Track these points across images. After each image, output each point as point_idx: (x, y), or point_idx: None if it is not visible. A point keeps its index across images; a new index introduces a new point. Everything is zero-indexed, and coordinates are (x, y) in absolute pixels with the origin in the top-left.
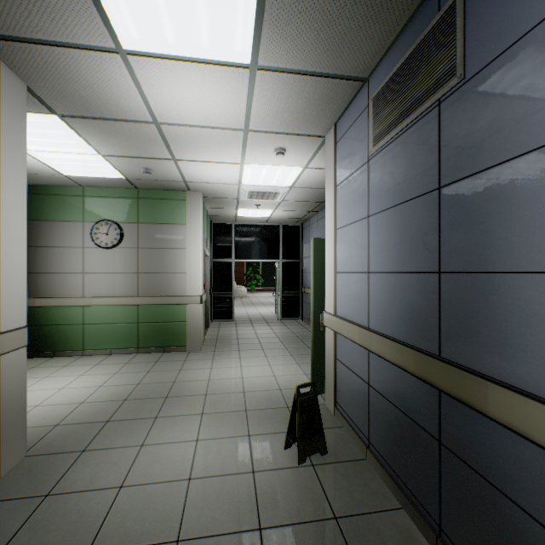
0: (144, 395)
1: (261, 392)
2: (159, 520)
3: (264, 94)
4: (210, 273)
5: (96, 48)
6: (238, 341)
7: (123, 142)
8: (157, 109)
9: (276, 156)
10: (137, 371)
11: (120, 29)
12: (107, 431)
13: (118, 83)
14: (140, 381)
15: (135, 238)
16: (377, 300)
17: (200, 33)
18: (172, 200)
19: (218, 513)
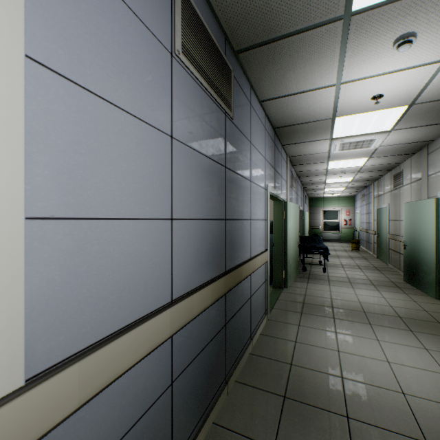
0: None
1: None
2: None
3: None
4: None
5: None
6: None
7: None
8: None
9: None
10: None
11: None
12: None
13: None
14: None
15: None
16: (186, 253)
17: None
18: None
19: None
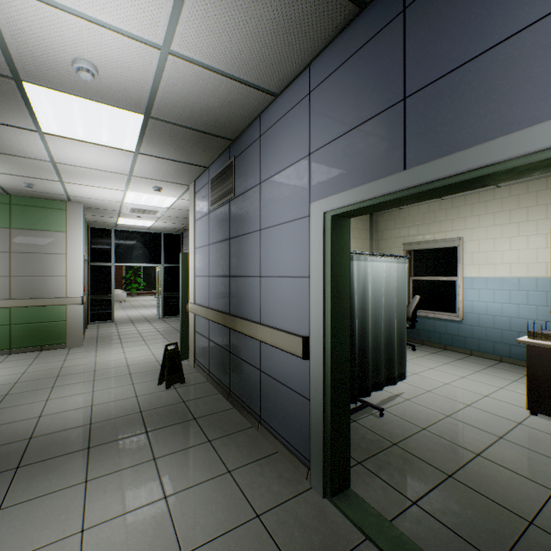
0: (35, 378)
1: (142, 364)
2: (76, 421)
3: (144, 163)
4: (88, 277)
5: (20, 127)
6: (120, 337)
7: (14, 167)
8: (58, 156)
9: (154, 191)
10: (18, 366)
11: (45, 125)
12: (10, 399)
13: (30, 141)
14: (26, 371)
15: (7, 243)
16: (212, 291)
17: (102, 137)
18: (51, 209)
19: (115, 412)
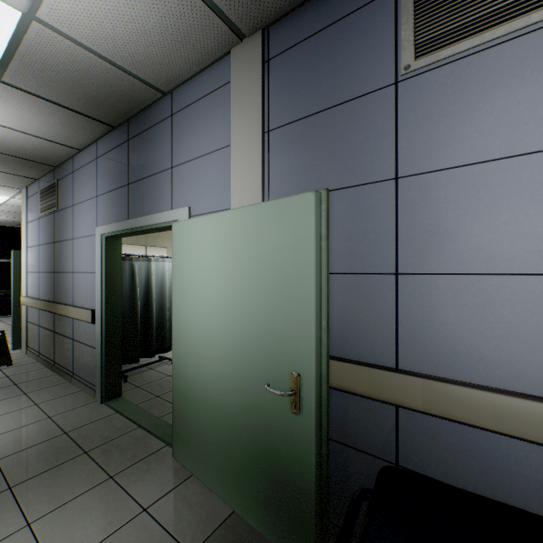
0: None
1: None
2: None
3: None
4: None
5: None
6: None
7: None
8: None
9: None
10: None
11: None
12: None
13: None
14: None
15: None
16: (42, 285)
17: None
18: None
19: None
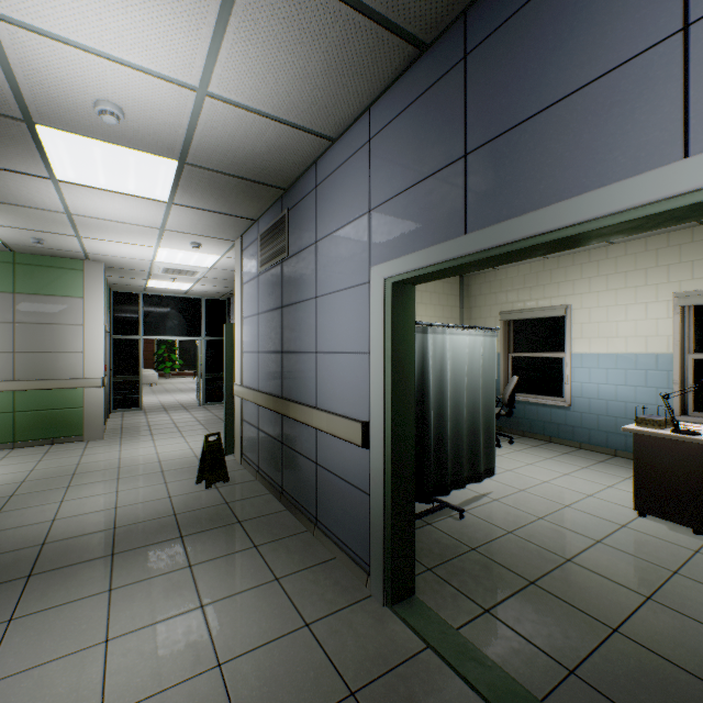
0: (45, 476)
1: (177, 460)
2: (97, 525)
3: (179, 214)
4: (109, 353)
5: (30, 174)
6: (150, 428)
7: (20, 219)
8: (75, 207)
9: (192, 248)
10: (24, 462)
11: (60, 172)
12: (17, 500)
13: (41, 190)
14: (35, 468)
15: (10, 311)
16: (262, 370)
17: (129, 185)
18: (64, 269)
19: (144, 515)
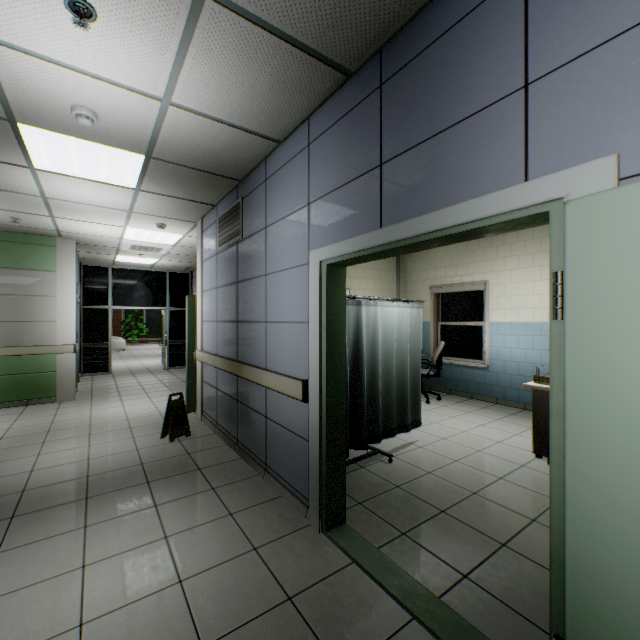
0: (22, 433)
1: (144, 418)
2: (72, 474)
3: (146, 199)
4: (80, 322)
5: (10, 163)
6: (118, 390)
7: None
8: (50, 192)
9: (158, 228)
10: (1, 421)
11: (38, 162)
12: None
13: (19, 177)
14: (11, 427)
15: None
16: (220, 337)
17: (100, 174)
18: (38, 245)
19: (114, 465)
